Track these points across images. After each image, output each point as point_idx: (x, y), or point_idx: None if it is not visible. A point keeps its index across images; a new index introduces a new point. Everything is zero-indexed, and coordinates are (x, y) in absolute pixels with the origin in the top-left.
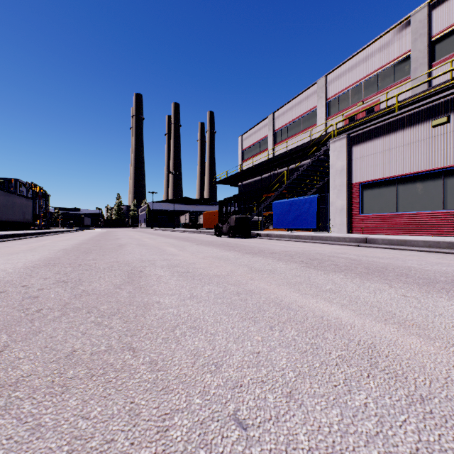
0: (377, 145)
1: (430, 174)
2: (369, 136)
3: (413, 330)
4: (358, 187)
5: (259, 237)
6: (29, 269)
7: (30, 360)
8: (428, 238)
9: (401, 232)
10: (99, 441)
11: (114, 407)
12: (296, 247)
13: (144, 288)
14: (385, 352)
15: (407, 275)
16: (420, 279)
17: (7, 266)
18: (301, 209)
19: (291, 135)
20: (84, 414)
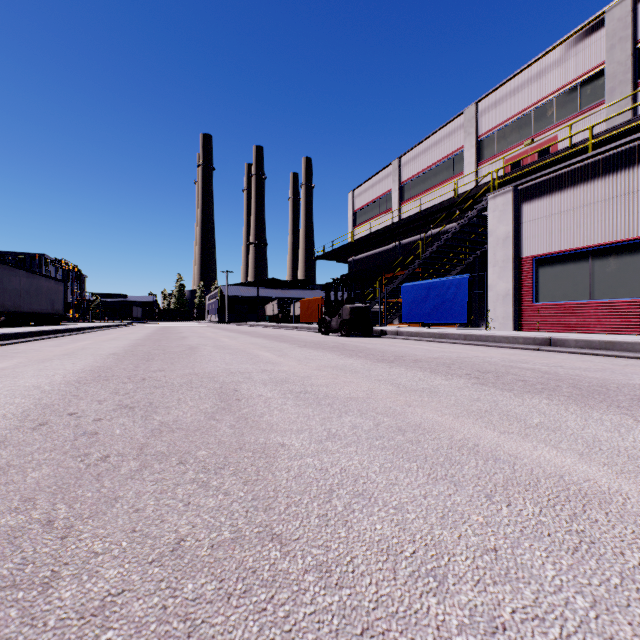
0: (559, 202)
1: None
2: (548, 188)
3: None
4: (531, 263)
5: (385, 335)
6: (73, 386)
7: (113, 557)
8: None
9: (598, 329)
10: None
11: None
12: (447, 352)
13: (251, 419)
14: None
15: None
16: None
17: (40, 380)
18: (443, 295)
19: (425, 189)
20: None
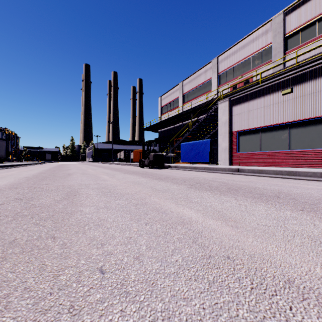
0: (248, 106)
1: (281, 126)
2: (243, 100)
3: (230, 223)
4: (236, 134)
5: (170, 168)
6: None
7: None
8: (277, 168)
9: (263, 164)
10: (18, 282)
11: (32, 267)
12: (191, 175)
13: (75, 202)
14: (206, 235)
15: (250, 192)
16: (257, 194)
17: None
18: (199, 149)
19: (194, 97)
20: (12, 270)
